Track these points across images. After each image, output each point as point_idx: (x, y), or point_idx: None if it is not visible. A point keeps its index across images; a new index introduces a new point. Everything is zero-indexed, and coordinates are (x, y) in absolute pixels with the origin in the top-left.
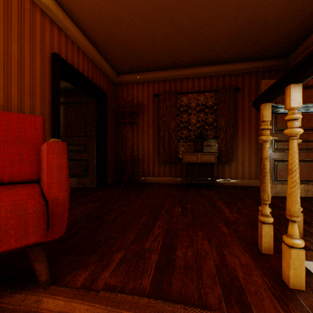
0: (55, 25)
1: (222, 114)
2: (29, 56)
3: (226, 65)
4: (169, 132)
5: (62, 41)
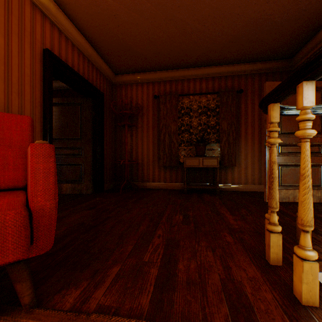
0: (47, 19)
1: (225, 117)
2: (17, 52)
3: (229, 66)
4: (170, 136)
5: (55, 36)
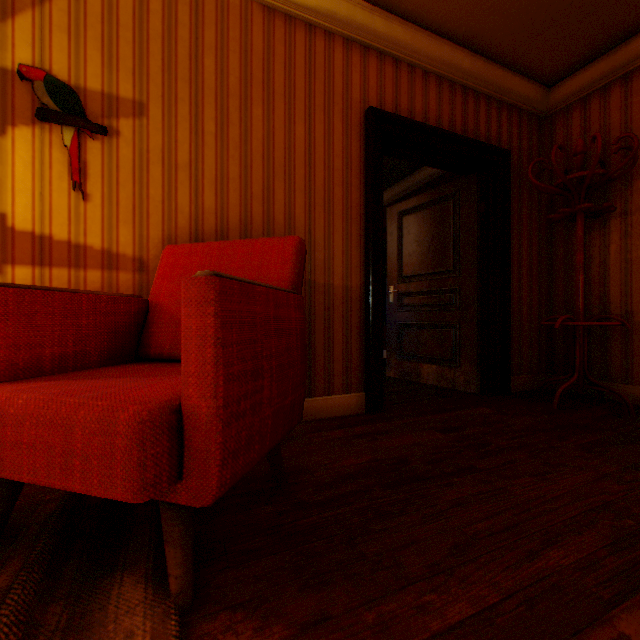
0: (370, 53)
1: None
2: (321, 138)
3: None
4: None
5: (386, 77)
